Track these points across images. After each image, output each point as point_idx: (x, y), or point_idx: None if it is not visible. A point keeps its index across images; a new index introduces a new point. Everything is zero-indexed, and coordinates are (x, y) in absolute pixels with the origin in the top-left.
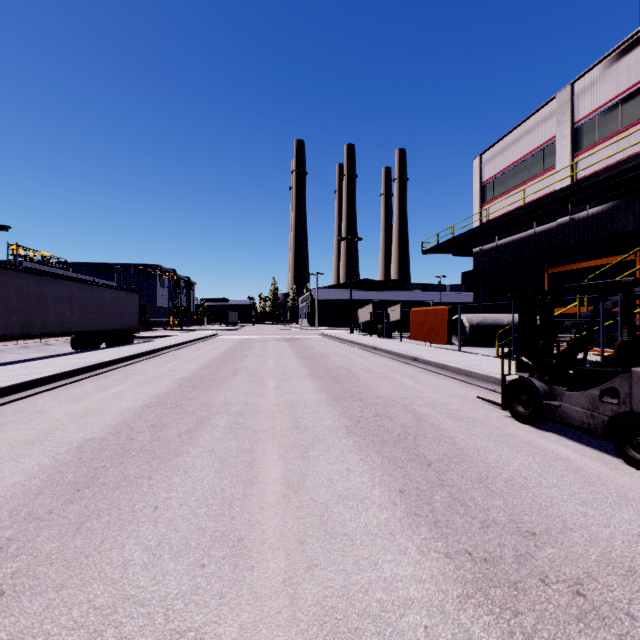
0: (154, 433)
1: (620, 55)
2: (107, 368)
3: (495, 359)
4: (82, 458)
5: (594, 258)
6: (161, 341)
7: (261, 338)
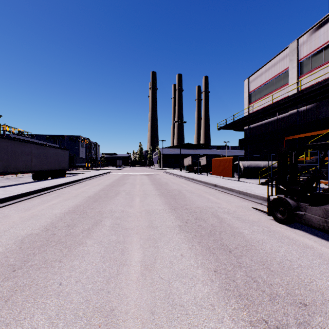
0: (68, 230)
1: (324, 23)
2: (48, 190)
3: (258, 185)
4: (22, 247)
5: (310, 131)
6: (80, 175)
7: (133, 174)
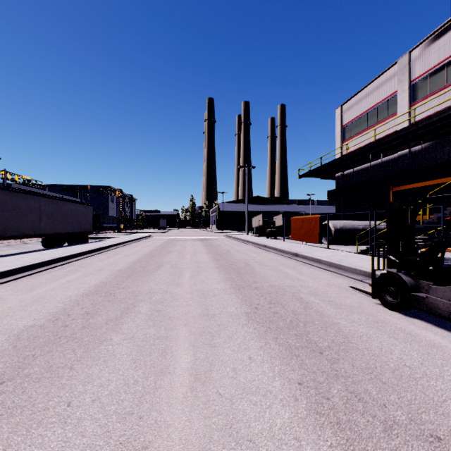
0: (86, 320)
1: (446, 30)
2: (63, 262)
3: (356, 255)
4: (17, 346)
5: (427, 180)
6: (108, 241)
7: (182, 238)
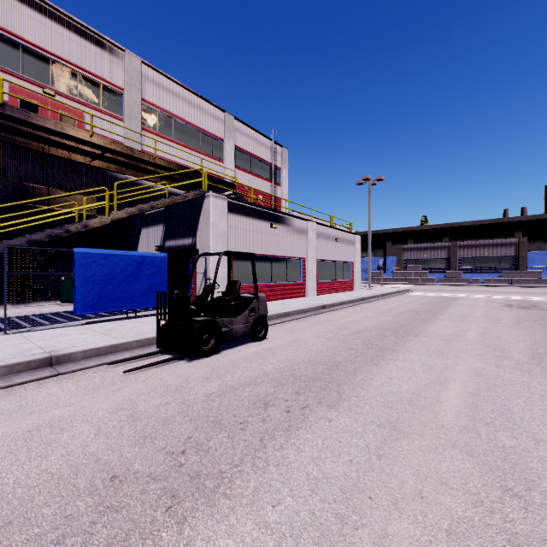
0: None
1: None
2: None
3: None
4: None
5: None
6: None
7: None
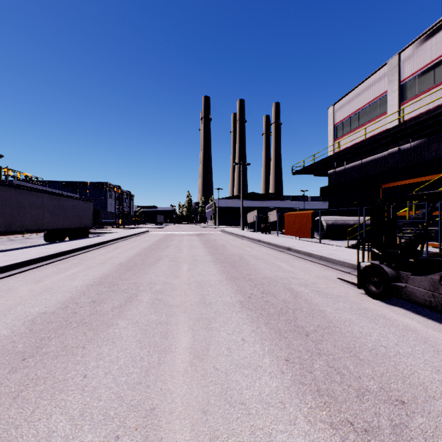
0: (93, 307)
1: (434, 32)
2: (66, 255)
3: (346, 249)
4: (33, 329)
5: (415, 177)
6: (108, 236)
7: (179, 233)
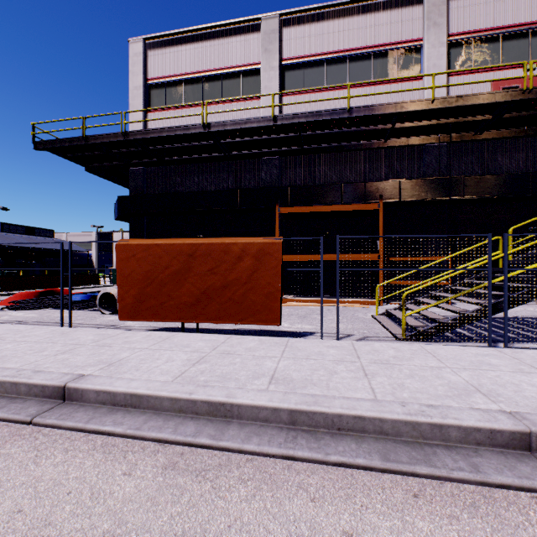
0: None
1: (327, 16)
2: None
3: (505, 353)
4: None
5: (326, 204)
6: None
7: None
